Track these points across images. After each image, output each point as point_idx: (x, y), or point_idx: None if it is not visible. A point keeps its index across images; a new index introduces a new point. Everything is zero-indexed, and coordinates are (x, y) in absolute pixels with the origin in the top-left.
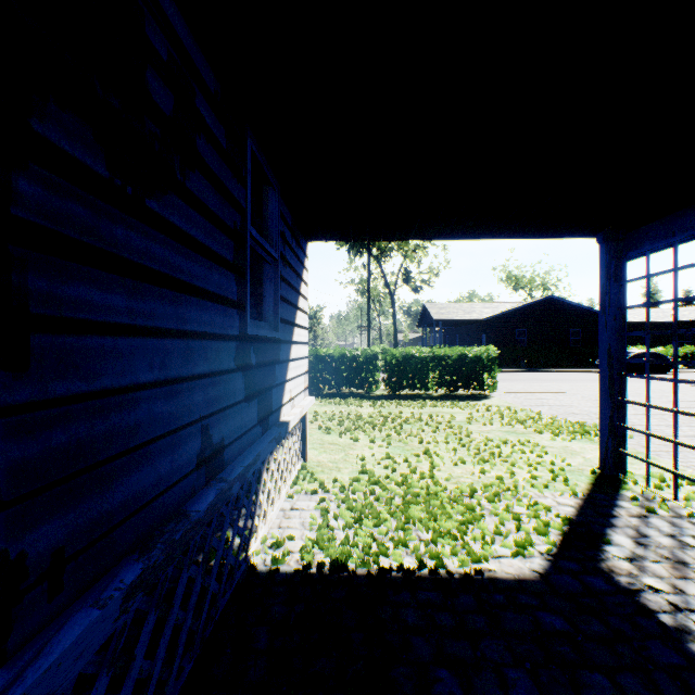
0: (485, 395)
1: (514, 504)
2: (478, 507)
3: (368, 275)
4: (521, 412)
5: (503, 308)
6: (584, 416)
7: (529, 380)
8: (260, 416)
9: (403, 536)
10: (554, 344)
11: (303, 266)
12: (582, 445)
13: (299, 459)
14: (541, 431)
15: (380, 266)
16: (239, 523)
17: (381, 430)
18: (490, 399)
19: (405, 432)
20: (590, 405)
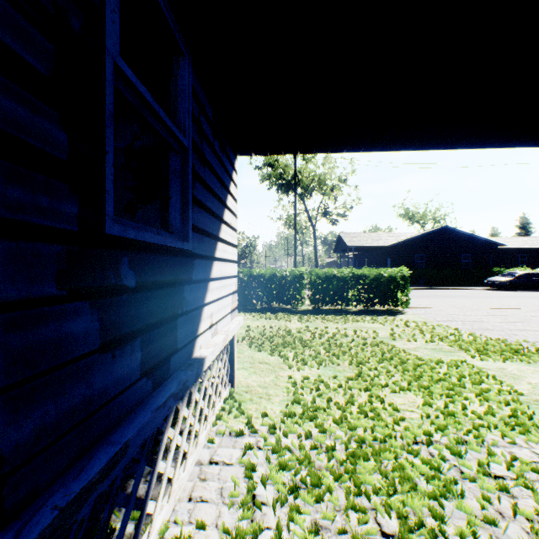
0: (399, 310)
1: (485, 458)
2: (442, 463)
3: (295, 207)
4: (438, 327)
5: (404, 237)
6: (501, 332)
7: (432, 296)
8: (147, 364)
9: (360, 534)
10: (447, 266)
11: (230, 178)
12: (519, 367)
13: (226, 386)
14: (469, 350)
15: (303, 203)
16: (139, 490)
17: (310, 347)
18: (404, 314)
19: (334, 350)
20: (499, 321)
